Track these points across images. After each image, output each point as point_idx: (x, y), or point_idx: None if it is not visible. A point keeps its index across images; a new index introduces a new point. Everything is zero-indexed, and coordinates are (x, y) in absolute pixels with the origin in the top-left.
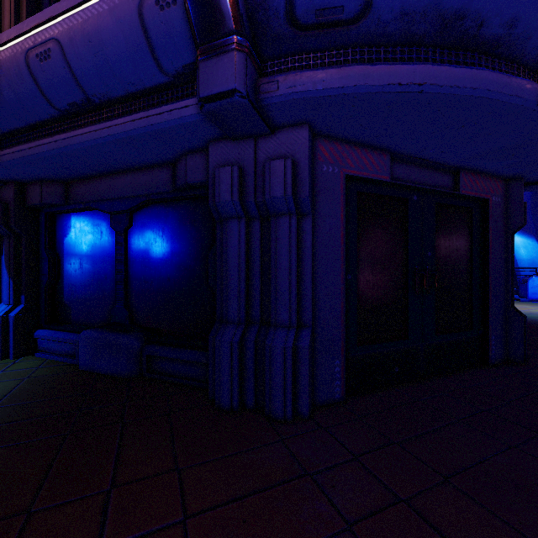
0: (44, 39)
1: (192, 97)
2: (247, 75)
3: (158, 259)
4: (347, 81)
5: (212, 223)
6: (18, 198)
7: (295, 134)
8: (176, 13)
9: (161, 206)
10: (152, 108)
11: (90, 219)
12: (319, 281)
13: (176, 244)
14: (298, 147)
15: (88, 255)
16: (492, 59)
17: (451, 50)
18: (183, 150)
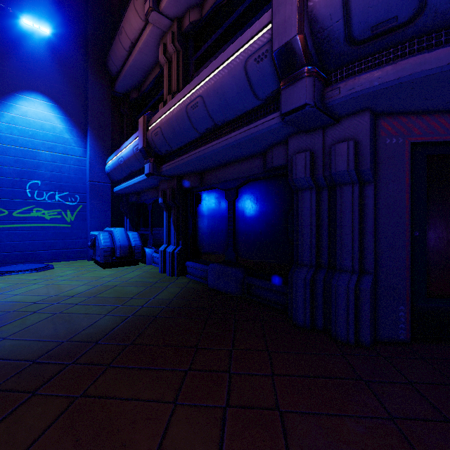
0: (195, 97)
1: (276, 111)
2: (315, 91)
3: (254, 219)
4: (402, 73)
5: (291, 192)
6: (178, 185)
7: (357, 119)
8: (266, 63)
9: (256, 183)
10: (251, 123)
11: (213, 195)
12: (382, 236)
13: (265, 208)
14: (360, 130)
15: (212, 217)
16: None
17: None
18: (270, 145)
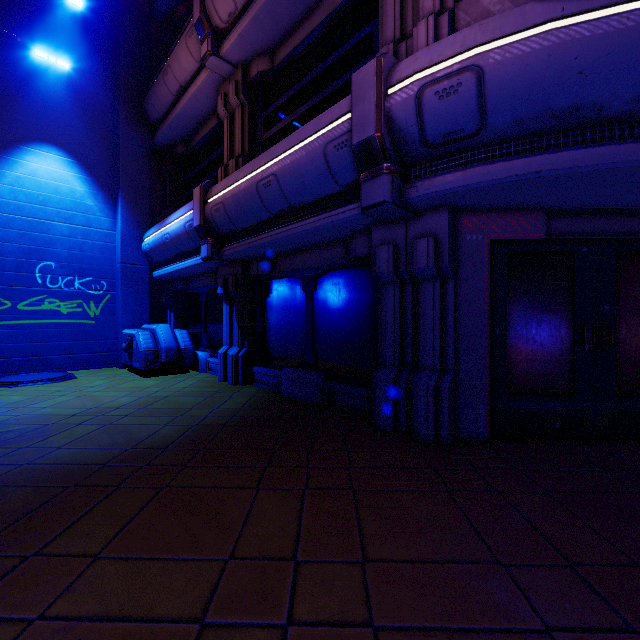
0: (267, 175)
1: (358, 201)
2: (393, 188)
3: (335, 315)
4: (470, 180)
5: (376, 285)
6: (243, 272)
7: (437, 215)
8: (346, 152)
9: (338, 273)
10: (332, 211)
11: (287, 285)
12: (462, 334)
13: (348, 303)
14: (440, 226)
15: (286, 312)
16: (629, 125)
17: (577, 131)
18: (353, 232)
